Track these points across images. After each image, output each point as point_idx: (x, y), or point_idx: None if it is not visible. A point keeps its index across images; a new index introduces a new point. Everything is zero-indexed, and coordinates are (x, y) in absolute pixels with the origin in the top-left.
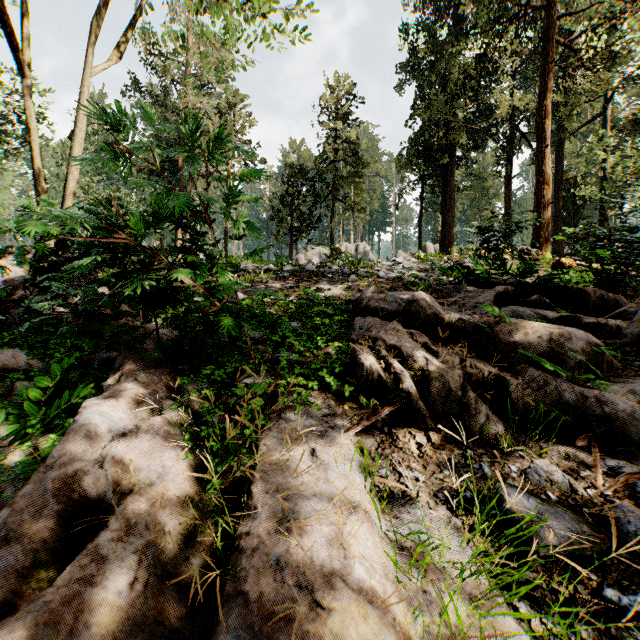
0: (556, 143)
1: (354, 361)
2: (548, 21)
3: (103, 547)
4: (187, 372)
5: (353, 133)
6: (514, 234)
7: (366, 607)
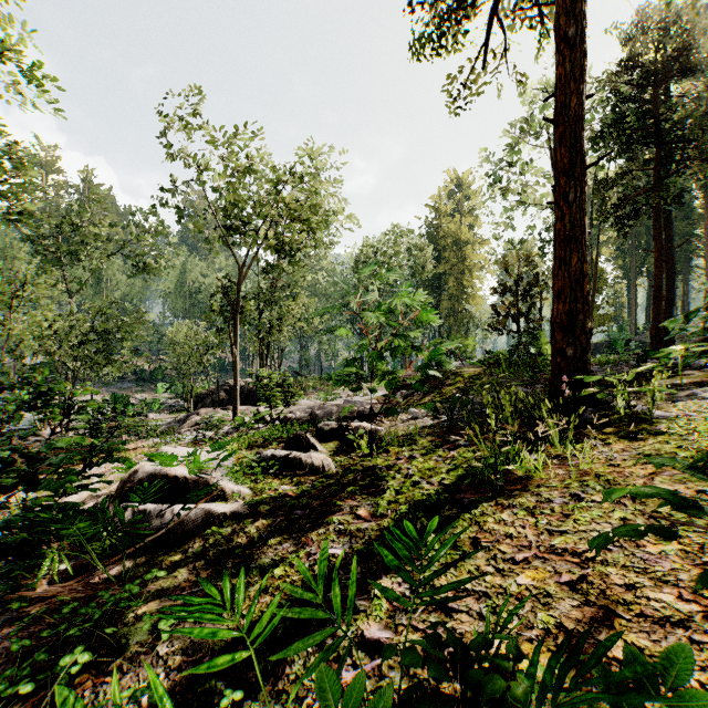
0: None
1: None
2: None
3: None
4: None
5: None
6: None
7: None
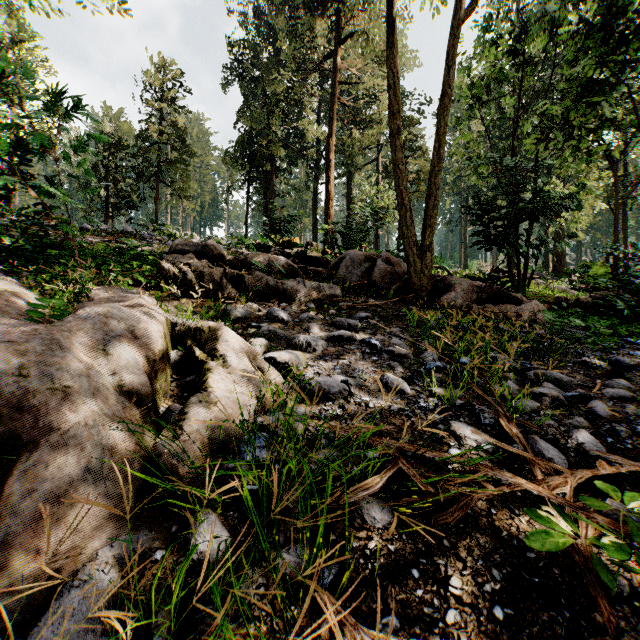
0: (348, 174)
1: (159, 269)
2: (333, 81)
3: (7, 295)
4: (16, 272)
5: (179, 120)
6: (288, 222)
7: (147, 300)
